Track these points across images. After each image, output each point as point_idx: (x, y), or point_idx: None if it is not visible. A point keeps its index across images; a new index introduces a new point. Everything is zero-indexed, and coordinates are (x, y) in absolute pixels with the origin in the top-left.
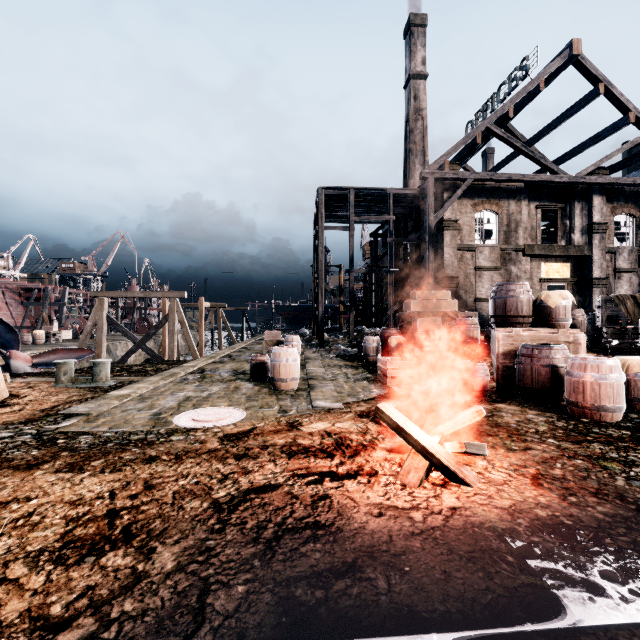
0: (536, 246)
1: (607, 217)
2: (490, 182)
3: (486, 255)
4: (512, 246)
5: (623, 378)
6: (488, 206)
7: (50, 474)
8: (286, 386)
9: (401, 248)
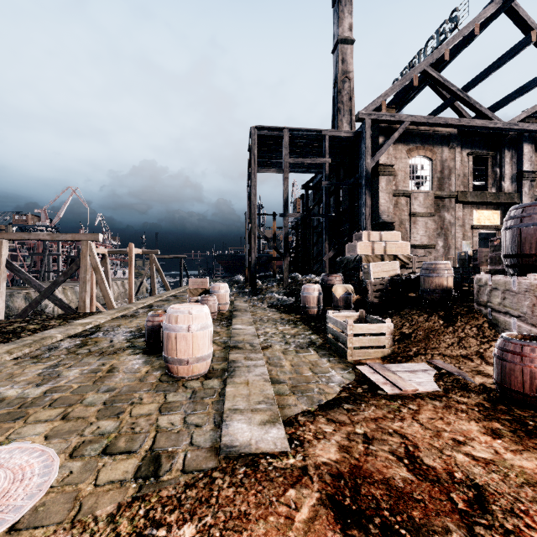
0: (469, 193)
1: (535, 166)
2: (424, 128)
3: (420, 201)
4: (446, 192)
5: None
6: (422, 152)
7: None
8: (187, 371)
9: (331, 198)
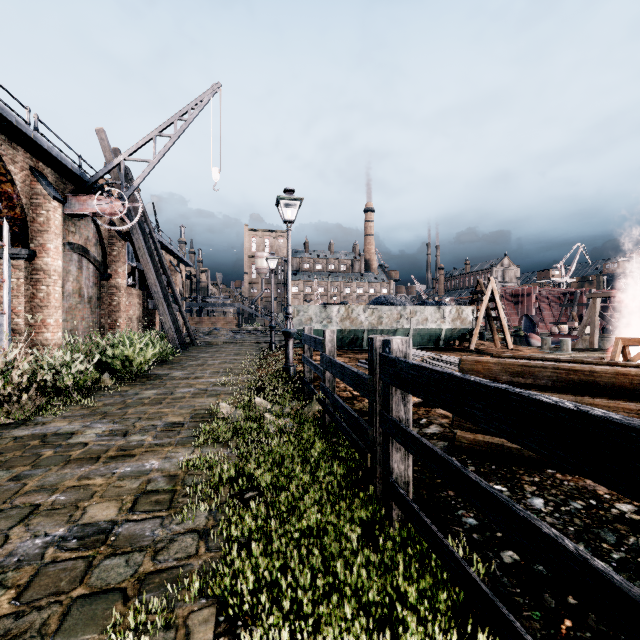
0: None
1: None
2: None
3: None
4: None
5: None
6: None
7: None
8: None
9: None
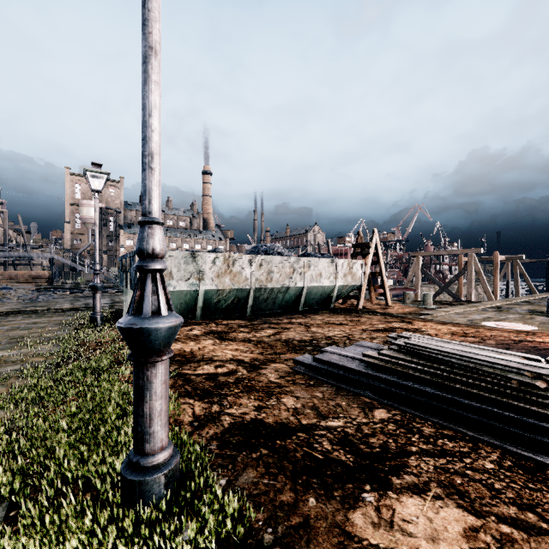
0: None
1: None
2: None
3: None
4: None
5: None
6: None
7: (433, 324)
8: None
9: None
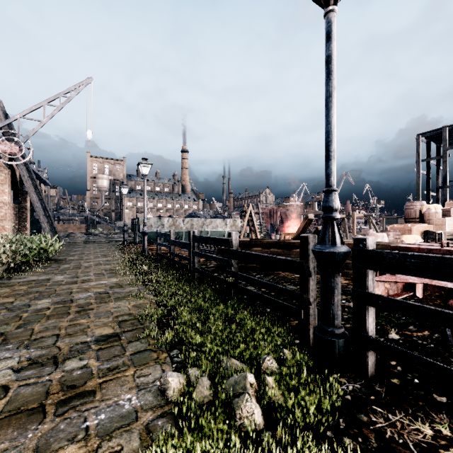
0: None
1: None
2: None
3: None
4: None
5: (377, 240)
6: None
7: None
8: None
9: None
